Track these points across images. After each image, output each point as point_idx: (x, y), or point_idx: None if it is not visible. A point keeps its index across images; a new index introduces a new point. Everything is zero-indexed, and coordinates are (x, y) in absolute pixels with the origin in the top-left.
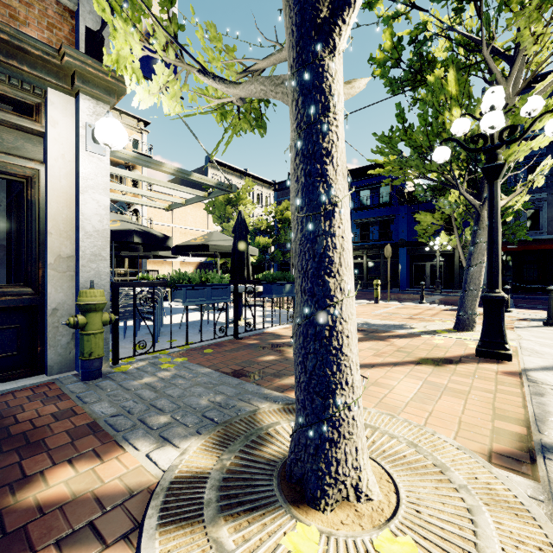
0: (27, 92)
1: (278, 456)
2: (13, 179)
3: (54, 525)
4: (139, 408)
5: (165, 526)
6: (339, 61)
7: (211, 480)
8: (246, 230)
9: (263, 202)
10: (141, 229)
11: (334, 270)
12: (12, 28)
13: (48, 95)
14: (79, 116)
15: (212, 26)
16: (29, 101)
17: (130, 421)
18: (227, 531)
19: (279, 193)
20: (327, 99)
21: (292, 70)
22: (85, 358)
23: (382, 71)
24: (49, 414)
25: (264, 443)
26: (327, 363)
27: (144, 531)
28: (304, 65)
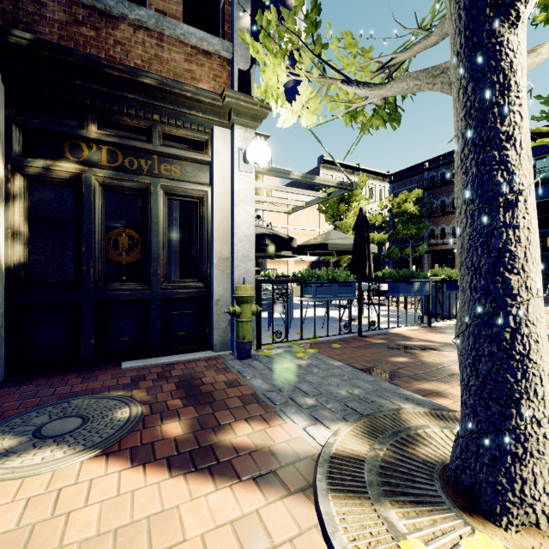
0: (200, 133)
1: (435, 459)
2: (191, 200)
3: (247, 465)
4: (287, 388)
5: (335, 492)
6: (522, 31)
7: (368, 464)
8: (367, 227)
9: (377, 196)
10: (270, 232)
11: (518, 265)
12: (194, 87)
13: (214, 131)
14: (233, 143)
15: (348, 34)
16: (201, 139)
17: (283, 397)
18: (396, 515)
19: (395, 185)
20: (506, 78)
21: (458, 57)
22: (239, 340)
23: (548, 14)
24: (221, 381)
25: (416, 443)
26: (507, 368)
27: (318, 491)
28: (476, 48)
